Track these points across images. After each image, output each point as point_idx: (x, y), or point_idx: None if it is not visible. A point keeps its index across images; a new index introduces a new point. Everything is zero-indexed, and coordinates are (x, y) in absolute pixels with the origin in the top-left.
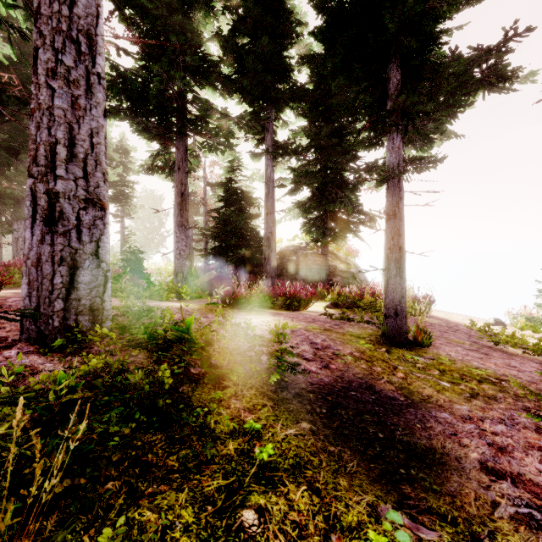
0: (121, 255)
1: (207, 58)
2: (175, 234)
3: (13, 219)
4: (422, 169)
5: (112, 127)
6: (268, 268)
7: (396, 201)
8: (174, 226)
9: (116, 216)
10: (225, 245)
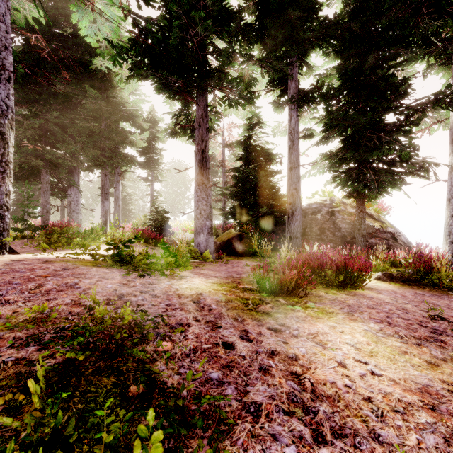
0: (149, 215)
1: (228, 9)
2: (196, 193)
3: (67, 186)
4: None
5: (144, 103)
6: (291, 228)
7: None
8: (195, 185)
9: (146, 180)
10: (244, 203)
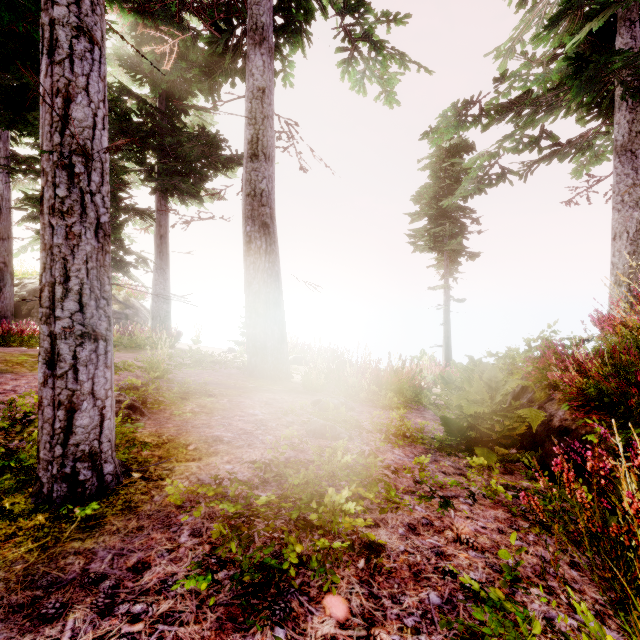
0: None
1: None
2: None
3: None
4: None
5: None
6: None
7: None
8: None
9: None
10: None
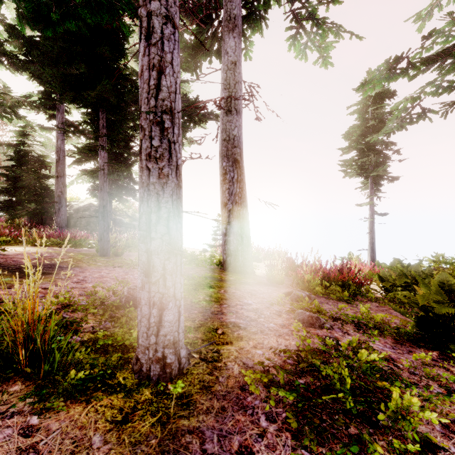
0: None
1: None
2: None
3: None
4: (117, 168)
5: None
6: (58, 220)
7: (102, 182)
8: None
9: None
10: (16, 199)
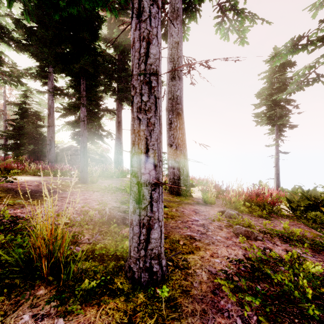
0: None
1: (3, 25)
2: None
3: None
4: (93, 120)
5: None
6: (49, 157)
7: (83, 130)
8: None
9: None
10: (20, 142)
